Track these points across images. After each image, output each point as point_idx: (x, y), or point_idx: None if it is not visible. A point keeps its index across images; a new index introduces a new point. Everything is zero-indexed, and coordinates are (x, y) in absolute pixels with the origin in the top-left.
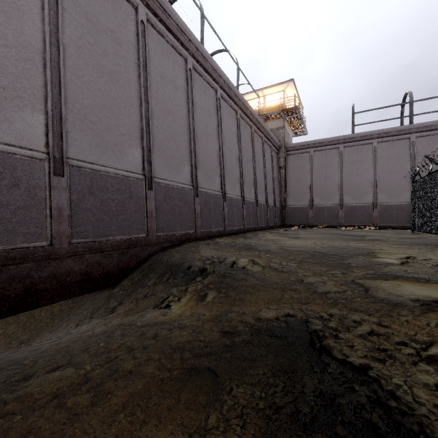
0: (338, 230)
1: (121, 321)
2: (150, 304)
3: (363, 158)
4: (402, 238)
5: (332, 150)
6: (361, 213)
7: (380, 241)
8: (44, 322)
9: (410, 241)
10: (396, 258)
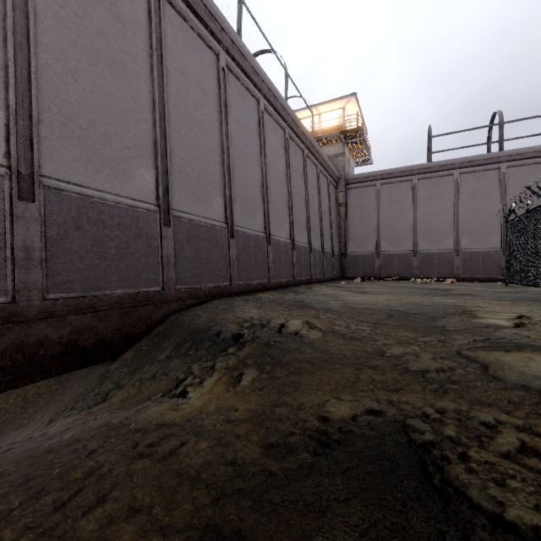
0: (412, 283)
1: (107, 421)
2: (159, 390)
3: (442, 193)
4: (498, 292)
5: (403, 183)
6: (440, 262)
7: (471, 296)
8: (11, 412)
9: (509, 296)
10: (505, 318)
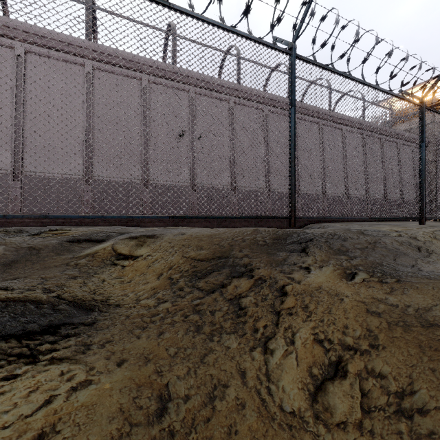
0: None
1: None
2: None
3: None
4: None
5: None
6: None
7: None
8: None
9: None
10: None
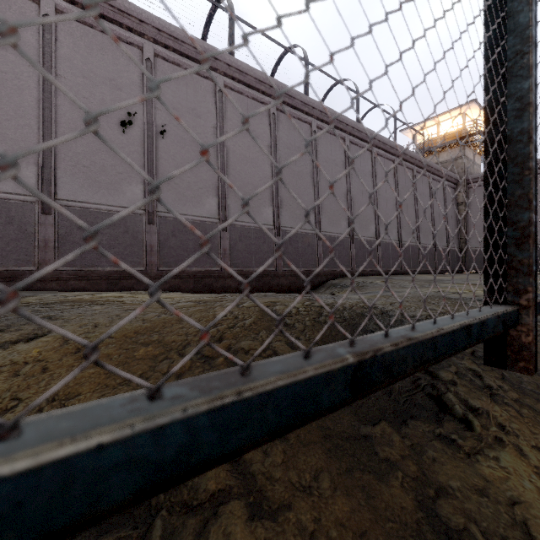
0: None
1: None
2: None
3: None
4: None
5: None
6: None
7: None
8: None
9: None
10: None
